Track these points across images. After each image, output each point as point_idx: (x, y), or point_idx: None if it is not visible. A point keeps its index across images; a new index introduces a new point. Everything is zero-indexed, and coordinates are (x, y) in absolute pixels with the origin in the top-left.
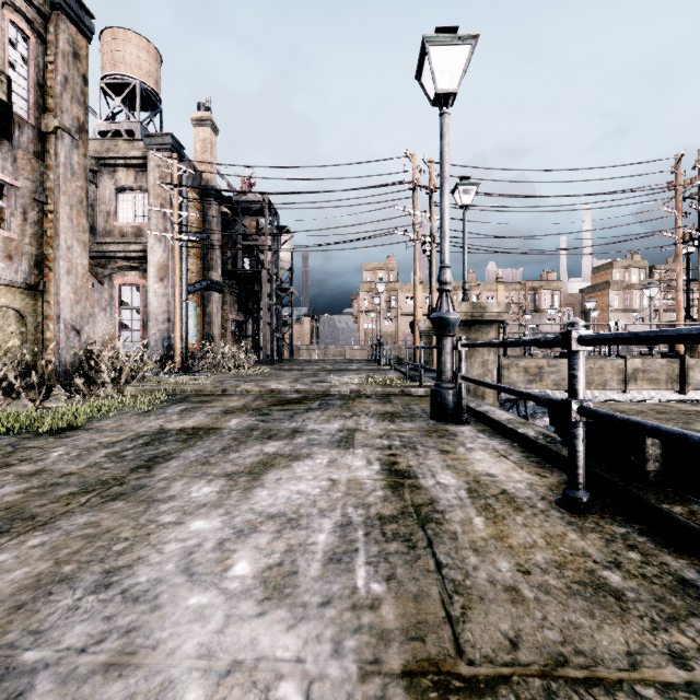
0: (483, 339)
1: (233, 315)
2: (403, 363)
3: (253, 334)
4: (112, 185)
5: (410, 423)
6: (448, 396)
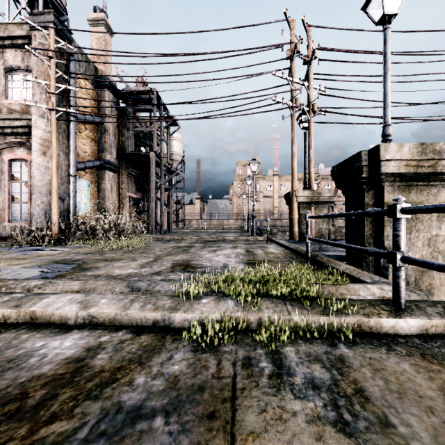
0: (430, 203)
1: (130, 193)
2: (272, 233)
3: (148, 209)
4: (0, 65)
5: None
6: None
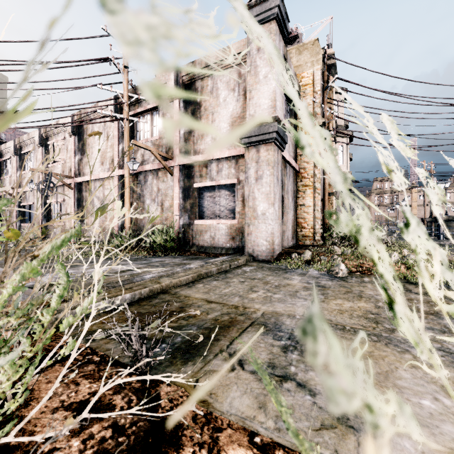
0: (452, 225)
1: None
2: None
3: None
4: None
5: (433, 239)
6: (441, 235)
